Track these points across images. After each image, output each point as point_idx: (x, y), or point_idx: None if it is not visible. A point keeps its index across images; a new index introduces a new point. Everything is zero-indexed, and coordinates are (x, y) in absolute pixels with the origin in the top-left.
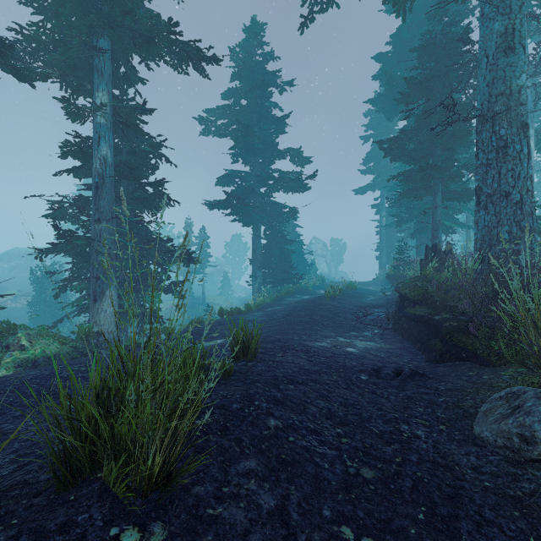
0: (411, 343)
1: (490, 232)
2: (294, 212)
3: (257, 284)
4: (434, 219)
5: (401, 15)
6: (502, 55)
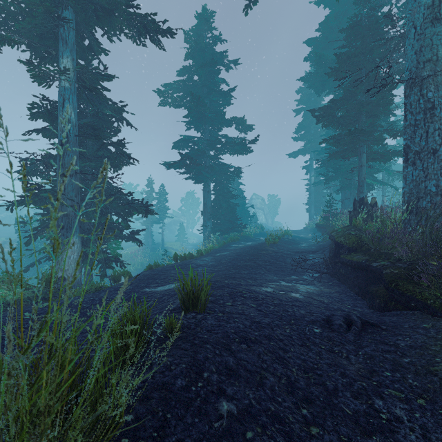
0: (347, 287)
1: (418, 186)
2: (239, 171)
3: (207, 232)
4: (360, 176)
5: (329, 6)
6: (429, 25)
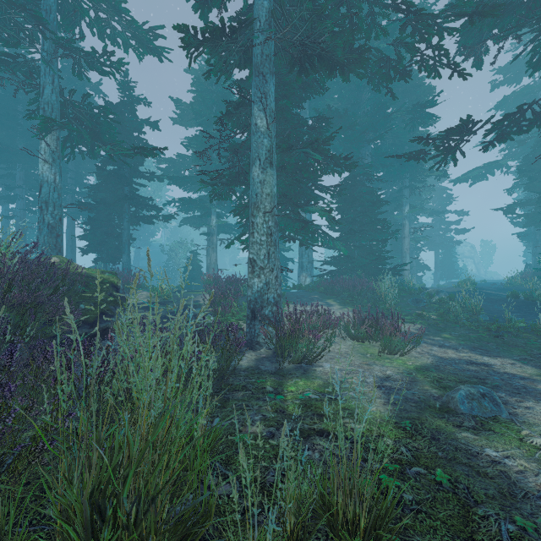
0: None
1: (534, 263)
2: (459, 243)
3: (437, 278)
4: None
5: None
6: None
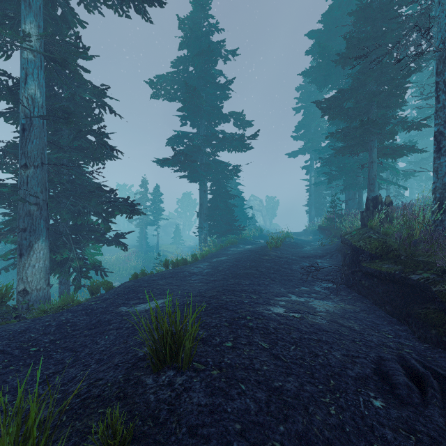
0: (373, 302)
1: None
2: (237, 169)
3: (203, 235)
4: (371, 173)
5: None
6: None
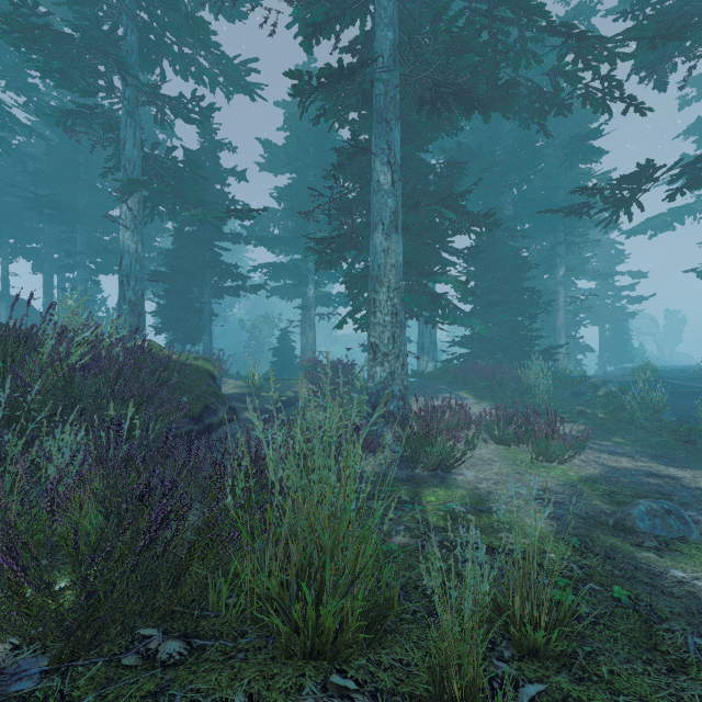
0: None
1: None
2: (634, 315)
3: (603, 363)
4: None
5: None
6: None
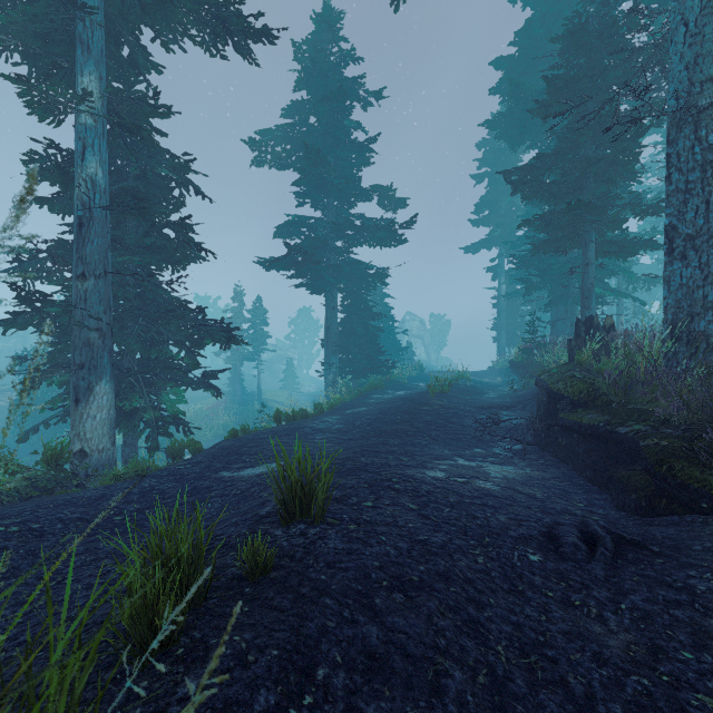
0: (572, 468)
1: (691, 295)
2: (383, 274)
3: (331, 375)
4: (585, 281)
5: (531, 5)
6: (711, 19)
